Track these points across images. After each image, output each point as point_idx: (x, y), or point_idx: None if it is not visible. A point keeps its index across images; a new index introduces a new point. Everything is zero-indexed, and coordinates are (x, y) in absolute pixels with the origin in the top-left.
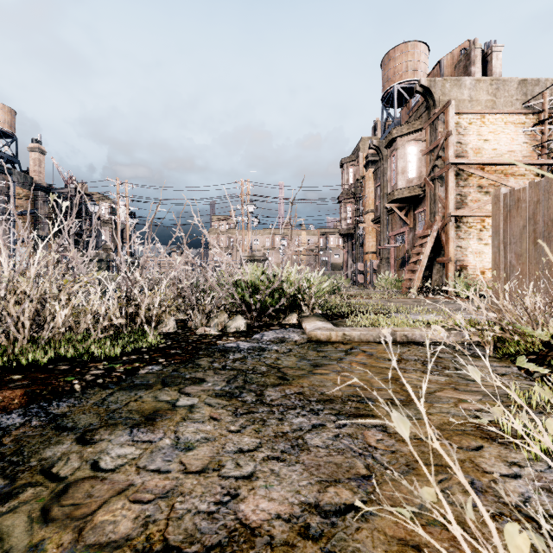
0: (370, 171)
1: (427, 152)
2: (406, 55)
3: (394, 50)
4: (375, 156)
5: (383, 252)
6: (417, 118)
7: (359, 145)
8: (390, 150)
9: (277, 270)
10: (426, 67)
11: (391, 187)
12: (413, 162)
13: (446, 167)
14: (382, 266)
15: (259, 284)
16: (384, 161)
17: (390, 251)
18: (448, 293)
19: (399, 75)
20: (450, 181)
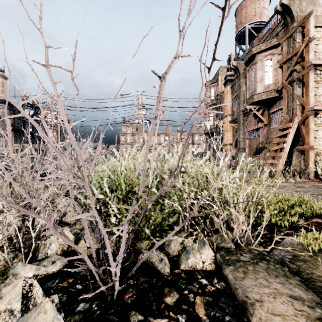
0: (228, 87)
1: (285, 61)
2: (254, 4)
3: (245, 1)
4: (231, 77)
5: (240, 144)
6: (274, 36)
7: (218, 71)
8: (248, 66)
9: (166, 154)
10: (268, 13)
11: (250, 93)
12: (269, 71)
13: (307, 68)
14: (239, 154)
15: (135, 180)
16: (241, 77)
17: (245, 143)
18: (309, 176)
19: (249, 18)
20: (311, 81)
